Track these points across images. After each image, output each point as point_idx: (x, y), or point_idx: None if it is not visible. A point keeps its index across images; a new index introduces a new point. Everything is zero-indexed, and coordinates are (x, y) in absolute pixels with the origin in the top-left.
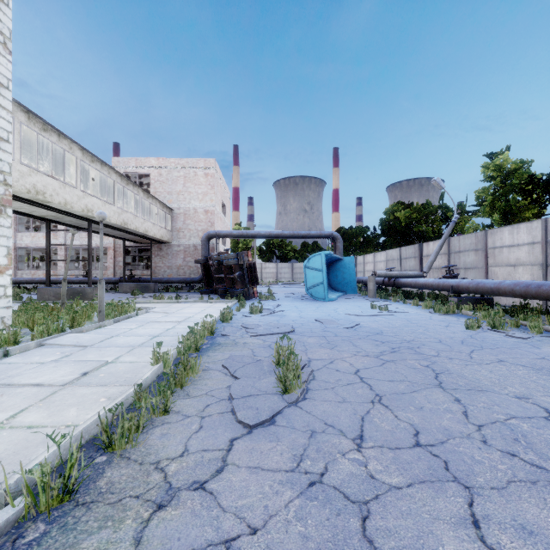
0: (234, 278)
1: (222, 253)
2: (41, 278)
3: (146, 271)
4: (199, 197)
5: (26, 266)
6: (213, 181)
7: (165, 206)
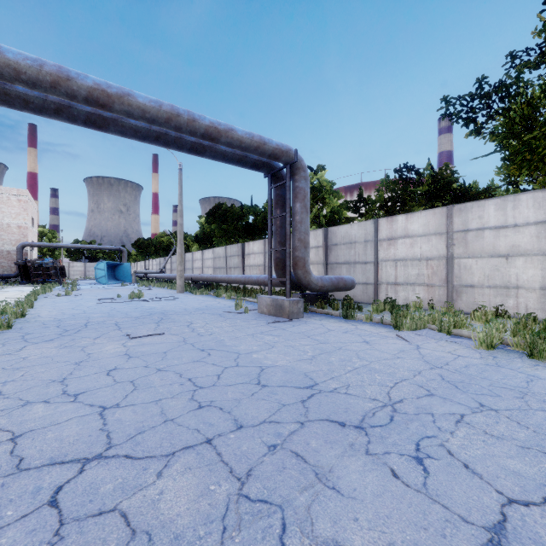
0: (50, 273)
1: (40, 260)
2: None
3: None
4: (13, 216)
5: None
6: (26, 206)
7: None
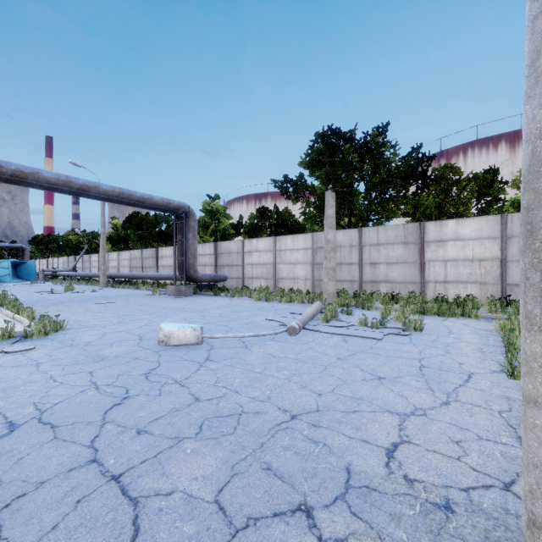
0: None
1: None
2: None
3: None
4: None
5: None
6: None
7: None
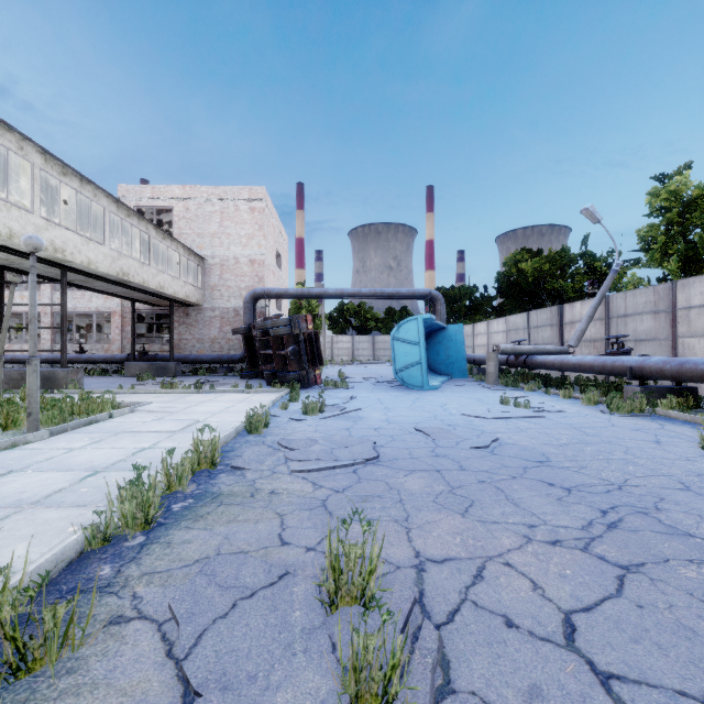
0: (285, 354)
1: (270, 319)
2: (14, 356)
3: (167, 345)
4: (242, 241)
5: (14, 340)
6: (262, 219)
7: (192, 253)
